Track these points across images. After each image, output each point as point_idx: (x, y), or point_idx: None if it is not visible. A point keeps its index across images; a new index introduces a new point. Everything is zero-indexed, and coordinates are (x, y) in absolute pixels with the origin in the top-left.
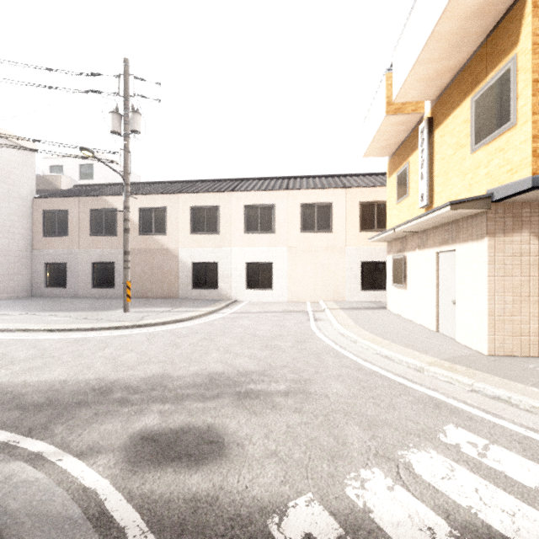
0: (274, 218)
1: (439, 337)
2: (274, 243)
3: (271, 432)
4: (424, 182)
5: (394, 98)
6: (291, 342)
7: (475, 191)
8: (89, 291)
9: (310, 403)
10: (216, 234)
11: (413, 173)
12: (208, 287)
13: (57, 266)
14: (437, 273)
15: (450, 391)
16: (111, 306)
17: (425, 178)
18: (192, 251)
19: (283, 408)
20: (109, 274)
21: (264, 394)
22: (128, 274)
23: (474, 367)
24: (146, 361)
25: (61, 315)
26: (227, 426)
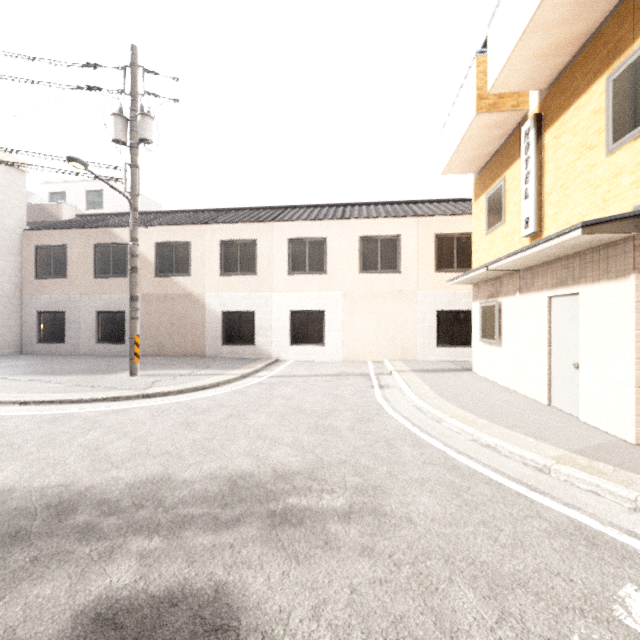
0: (326, 255)
1: (554, 413)
2: (326, 287)
3: (324, 603)
4: (531, 202)
5: (490, 87)
6: (351, 420)
7: (613, 209)
8: (93, 348)
9: (385, 536)
10: (252, 275)
11: (511, 191)
12: (243, 343)
13: (53, 316)
14: (549, 325)
15: (602, 509)
16: (117, 368)
17: (532, 196)
18: (222, 297)
19: (342, 545)
20: (117, 325)
21: (313, 516)
22: (136, 327)
23: (625, 466)
24: (142, 453)
25: (47, 380)
26: (249, 588)
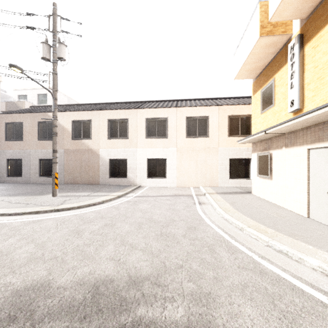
0: (167, 127)
1: (314, 224)
2: (167, 145)
3: None
4: (295, 90)
5: (271, 17)
6: (183, 229)
7: None
8: (37, 179)
9: None
10: (126, 139)
11: (279, 86)
12: (120, 176)
13: (15, 161)
14: (308, 167)
15: None
16: (47, 191)
17: (296, 86)
18: (109, 151)
19: None
20: (51, 167)
21: None
22: (56, 168)
23: None
24: (37, 258)
25: (2, 199)
26: None
